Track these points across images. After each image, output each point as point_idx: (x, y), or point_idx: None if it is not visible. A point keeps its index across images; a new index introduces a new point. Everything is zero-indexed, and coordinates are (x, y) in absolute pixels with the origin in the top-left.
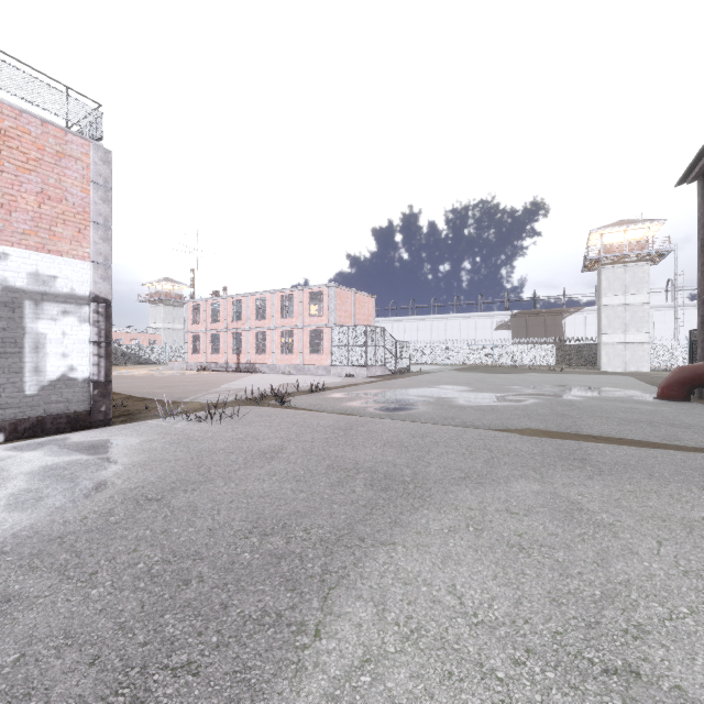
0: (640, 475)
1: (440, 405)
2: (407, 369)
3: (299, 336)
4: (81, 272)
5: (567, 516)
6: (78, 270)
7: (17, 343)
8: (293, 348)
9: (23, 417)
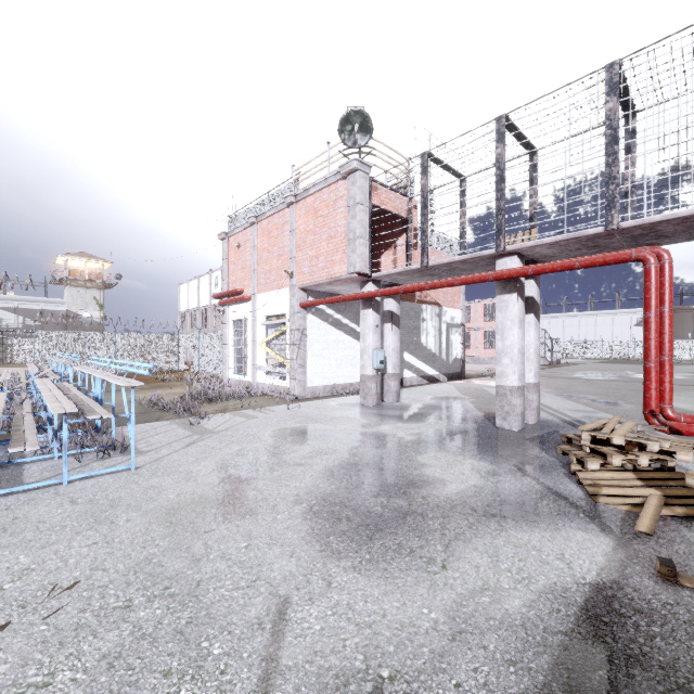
0: None
1: (623, 377)
2: (559, 360)
3: (475, 335)
4: (459, 314)
5: None
6: (458, 313)
7: (448, 344)
8: (469, 344)
9: (449, 373)
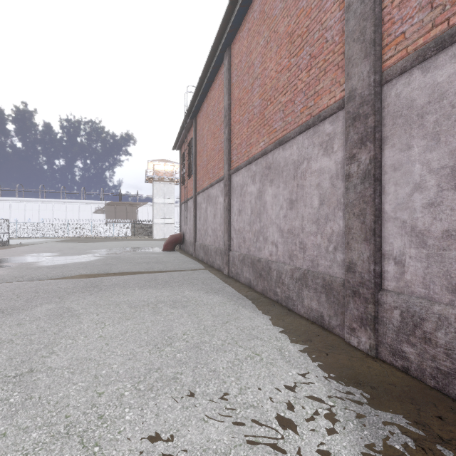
0: (119, 288)
1: (19, 268)
2: (6, 242)
3: None
4: None
5: (58, 316)
6: None
7: None
8: None
9: None
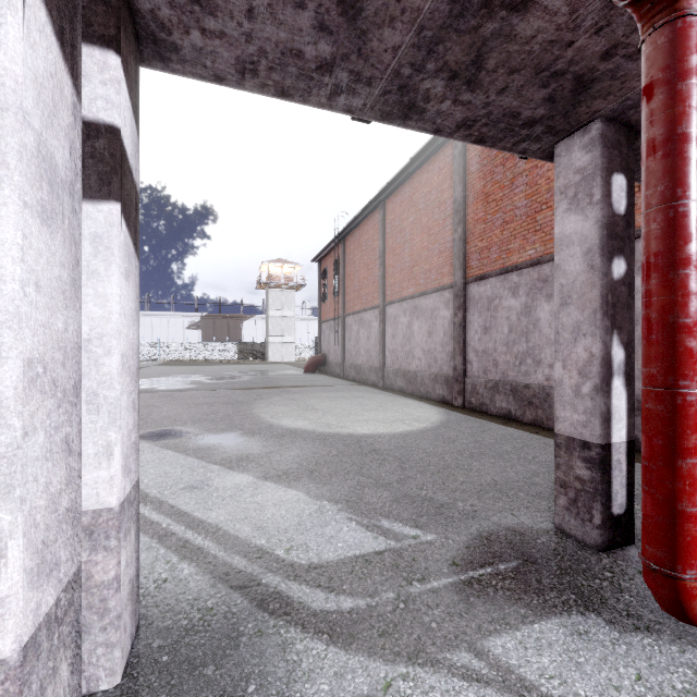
0: (307, 392)
1: (200, 384)
2: None
3: None
4: None
5: (293, 400)
6: None
7: None
8: None
9: None
